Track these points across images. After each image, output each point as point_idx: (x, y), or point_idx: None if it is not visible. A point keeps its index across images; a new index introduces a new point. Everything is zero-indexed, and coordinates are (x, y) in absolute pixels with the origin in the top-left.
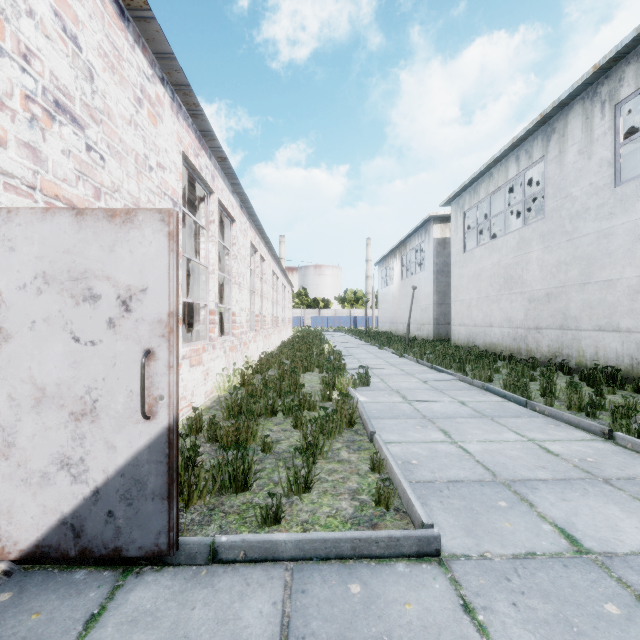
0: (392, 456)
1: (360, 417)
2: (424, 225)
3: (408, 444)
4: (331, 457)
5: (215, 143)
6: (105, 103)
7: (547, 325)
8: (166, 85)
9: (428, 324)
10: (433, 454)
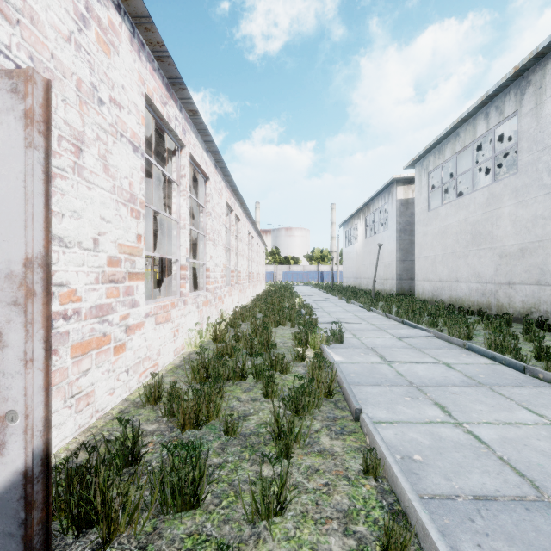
0: (391, 453)
1: (338, 383)
2: (387, 187)
3: (402, 425)
4: (309, 445)
5: (185, 93)
6: (25, 2)
7: (521, 280)
8: (123, 15)
9: (391, 279)
10: (438, 444)
